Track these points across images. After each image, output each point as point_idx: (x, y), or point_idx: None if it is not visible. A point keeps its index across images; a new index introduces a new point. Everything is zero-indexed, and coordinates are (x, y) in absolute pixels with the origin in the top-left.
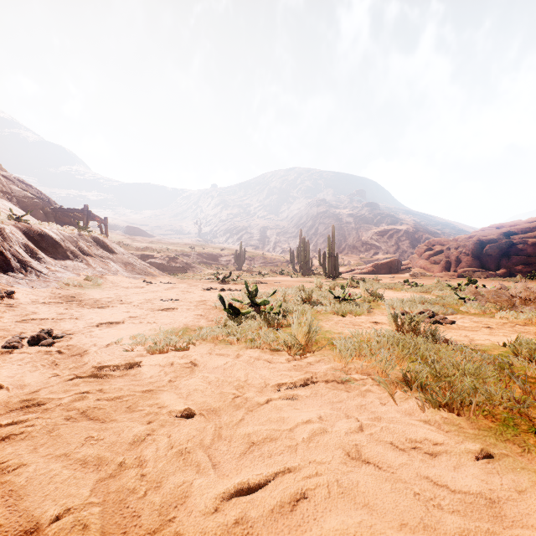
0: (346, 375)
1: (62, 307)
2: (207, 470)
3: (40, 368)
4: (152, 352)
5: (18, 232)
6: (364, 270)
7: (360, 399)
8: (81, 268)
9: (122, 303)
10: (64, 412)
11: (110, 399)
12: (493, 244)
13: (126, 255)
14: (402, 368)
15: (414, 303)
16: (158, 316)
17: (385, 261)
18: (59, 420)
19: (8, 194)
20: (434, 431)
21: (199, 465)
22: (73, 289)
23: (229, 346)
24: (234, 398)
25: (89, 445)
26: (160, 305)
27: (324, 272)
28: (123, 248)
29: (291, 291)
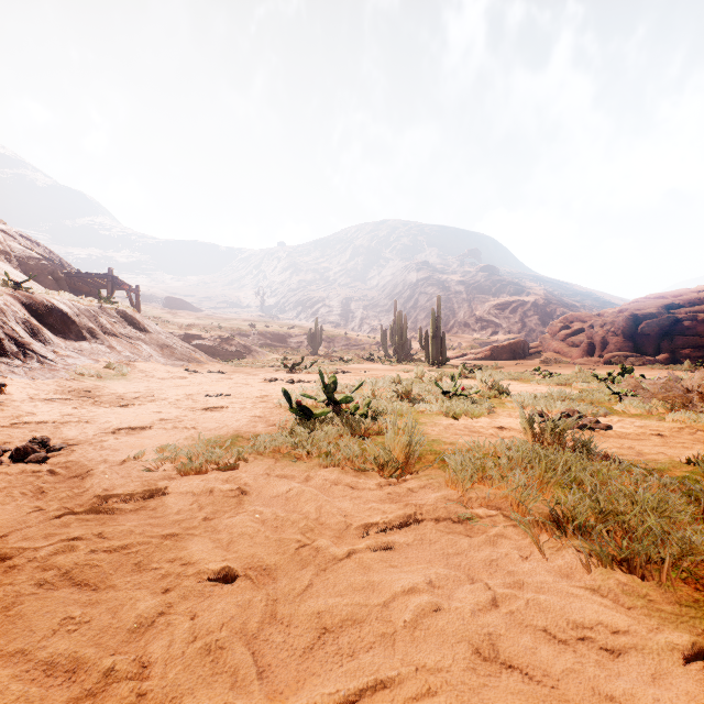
0: (465, 509)
1: (70, 406)
2: (248, 682)
3: (18, 499)
4: (184, 472)
5: (16, 304)
6: (480, 355)
7: (489, 549)
8: (101, 352)
9: (153, 400)
10: (38, 572)
11: (112, 550)
12: (651, 320)
13: (162, 334)
14: (549, 501)
15: (551, 400)
16: (200, 419)
17: (508, 343)
18: (27, 586)
19: (7, 254)
20: (610, 609)
21: (236, 672)
22: (89, 380)
23: (295, 463)
24: (298, 548)
25: (63, 634)
26: (204, 402)
27: (427, 358)
28: (161, 325)
29: (382, 384)
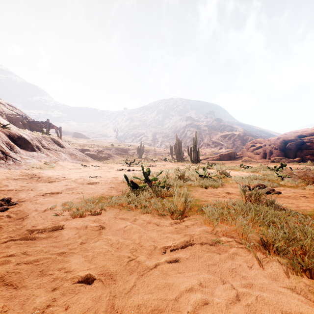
0: (215, 237)
1: (25, 182)
2: None
3: None
4: (74, 216)
5: (3, 134)
6: (214, 158)
7: (230, 261)
8: (42, 157)
9: (65, 179)
10: None
11: (29, 263)
12: (292, 142)
13: (71, 149)
14: (259, 234)
15: (250, 179)
16: (85, 188)
17: (227, 153)
18: None
19: (1, 112)
20: (305, 303)
21: None
22: (36, 170)
23: (129, 211)
24: (128, 261)
25: None
26: (88, 180)
27: (191, 159)
28: (71, 145)
29: (171, 171)
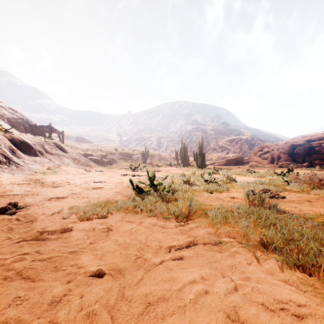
0: (218, 238)
1: (29, 187)
2: None
3: None
4: (81, 219)
5: (5, 139)
6: (221, 163)
7: (231, 259)
8: (45, 162)
9: (69, 184)
10: (4, 272)
11: (43, 260)
12: (300, 147)
13: (74, 153)
14: (259, 234)
15: (255, 184)
16: (90, 193)
17: (234, 158)
18: None
19: (2, 116)
20: (295, 292)
21: None
22: (39, 175)
23: (135, 215)
24: (136, 258)
25: (14, 306)
26: (93, 185)
27: (196, 164)
28: (73, 149)
29: (176, 176)
